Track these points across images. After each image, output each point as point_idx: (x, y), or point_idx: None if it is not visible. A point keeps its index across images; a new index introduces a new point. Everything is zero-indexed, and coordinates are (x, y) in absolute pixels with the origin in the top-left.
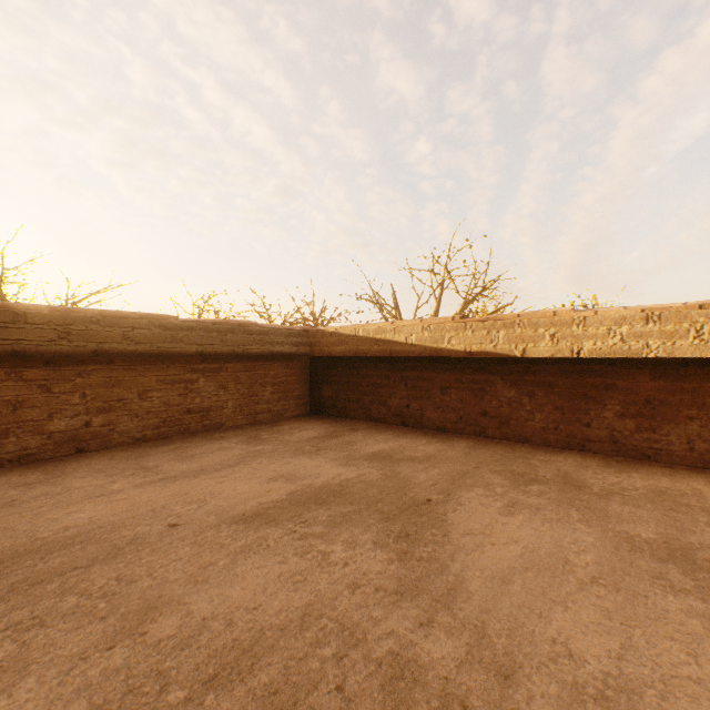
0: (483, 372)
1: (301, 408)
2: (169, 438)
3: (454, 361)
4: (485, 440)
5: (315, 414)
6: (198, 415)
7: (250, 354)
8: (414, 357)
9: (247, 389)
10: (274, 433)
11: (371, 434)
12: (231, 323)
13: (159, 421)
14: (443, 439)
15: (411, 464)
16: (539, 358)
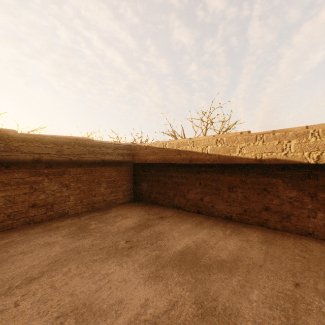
0: (265, 175)
1: (127, 197)
2: (13, 229)
3: (239, 166)
4: (270, 232)
5: (136, 201)
6: (42, 208)
7: (84, 161)
8: (206, 164)
9: (86, 186)
10: (101, 222)
11: (175, 223)
12: (69, 138)
13: (3, 215)
14: (234, 231)
15: (222, 276)
16: (322, 165)
